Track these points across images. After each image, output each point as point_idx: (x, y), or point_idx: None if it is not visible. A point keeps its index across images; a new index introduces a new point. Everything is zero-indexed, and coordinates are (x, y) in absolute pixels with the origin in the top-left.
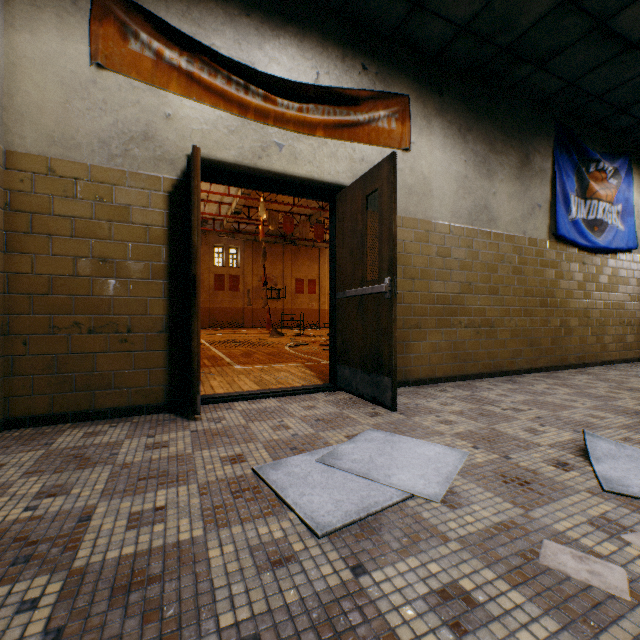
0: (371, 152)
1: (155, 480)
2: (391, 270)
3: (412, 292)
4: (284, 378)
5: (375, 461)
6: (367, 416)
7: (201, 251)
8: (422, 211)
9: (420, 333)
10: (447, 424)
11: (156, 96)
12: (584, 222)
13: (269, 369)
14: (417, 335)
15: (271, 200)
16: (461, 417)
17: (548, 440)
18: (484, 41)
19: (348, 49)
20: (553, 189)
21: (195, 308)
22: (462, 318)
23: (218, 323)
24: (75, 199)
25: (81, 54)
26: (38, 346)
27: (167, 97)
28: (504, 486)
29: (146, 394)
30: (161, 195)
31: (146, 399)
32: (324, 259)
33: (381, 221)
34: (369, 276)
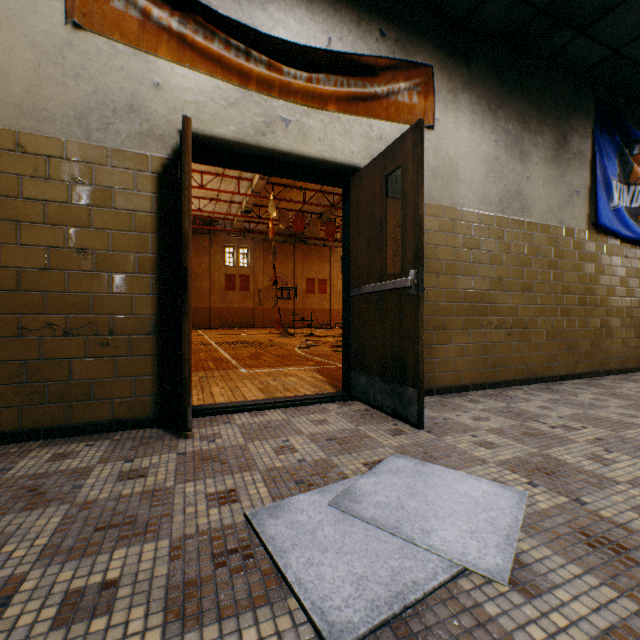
0: (390, 129)
1: (116, 531)
2: (417, 261)
3: (436, 289)
4: (292, 384)
5: (405, 506)
6: (388, 435)
7: (212, 251)
8: (447, 197)
9: (445, 335)
10: (488, 447)
11: (143, 62)
12: (627, 211)
13: (276, 373)
14: (442, 337)
15: (281, 198)
16: (502, 437)
17: (624, 474)
18: (520, 1)
19: (364, 12)
20: (593, 173)
21: (186, 306)
22: (492, 318)
23: (229, 323)
24: (48, 180)
25: (55, 12)
26: (4, 351)
27: (156, 63)
28: (591, 553)
29: (131, 406)
30: (149, 176)
31: (131, 412)
32: (335, 258)
33: (404, 203)
34: (388, 270)
